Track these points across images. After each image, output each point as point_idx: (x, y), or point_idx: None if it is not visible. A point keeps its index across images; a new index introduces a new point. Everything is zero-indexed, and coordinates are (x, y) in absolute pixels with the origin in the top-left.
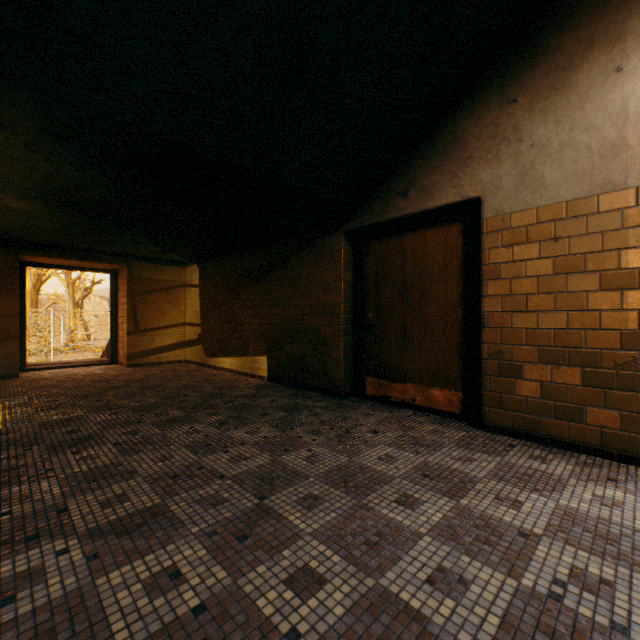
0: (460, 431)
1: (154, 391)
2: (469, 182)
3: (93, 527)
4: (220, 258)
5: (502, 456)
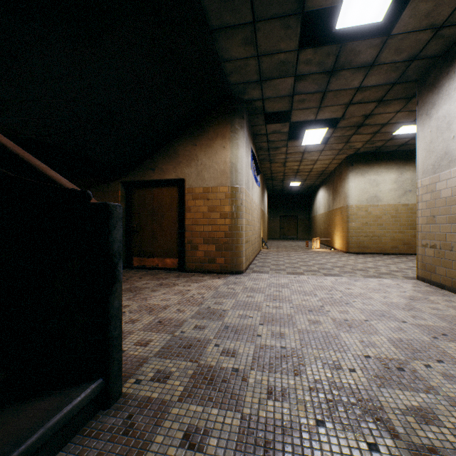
0: (177, 273)
1: None
2: (181, 172)
3: None
4: None
5: (190, 277)
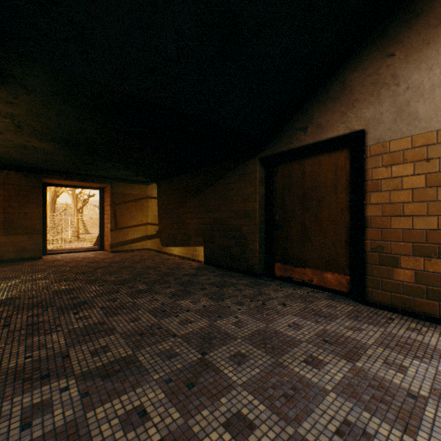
0: (349, 306)
1: (127, 270)
2: (355, 118)
3: (85, 370)
4: (171, 178)
5: (385, 327)
